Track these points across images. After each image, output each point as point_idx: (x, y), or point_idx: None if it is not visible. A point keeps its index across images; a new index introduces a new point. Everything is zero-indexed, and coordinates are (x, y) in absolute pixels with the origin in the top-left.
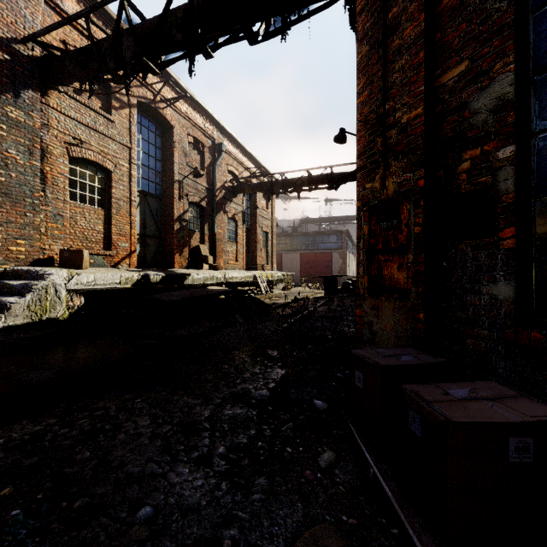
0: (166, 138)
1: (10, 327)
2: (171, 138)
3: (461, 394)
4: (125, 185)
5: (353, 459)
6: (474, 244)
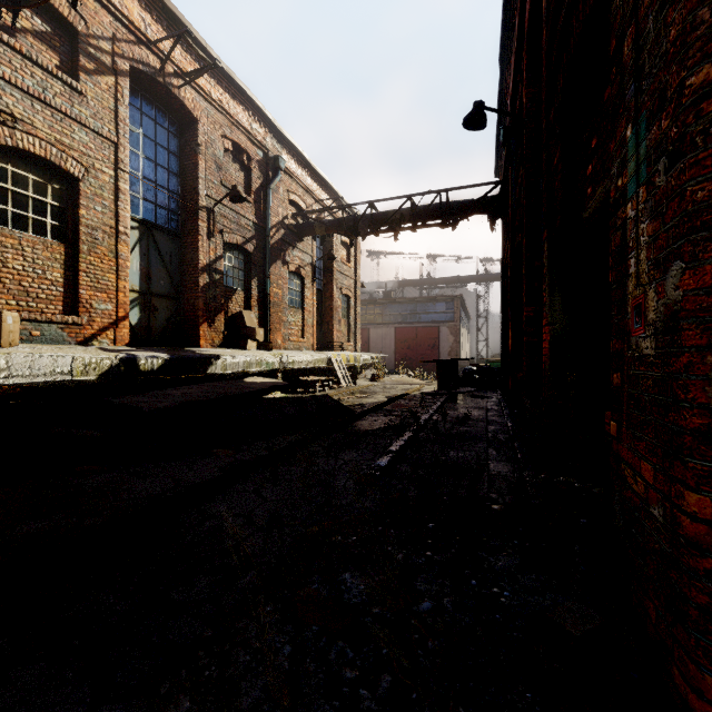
0: (186, 139)
1: None
2: (194, 139)
3: None
4: (106, 204)
5: None
6: None
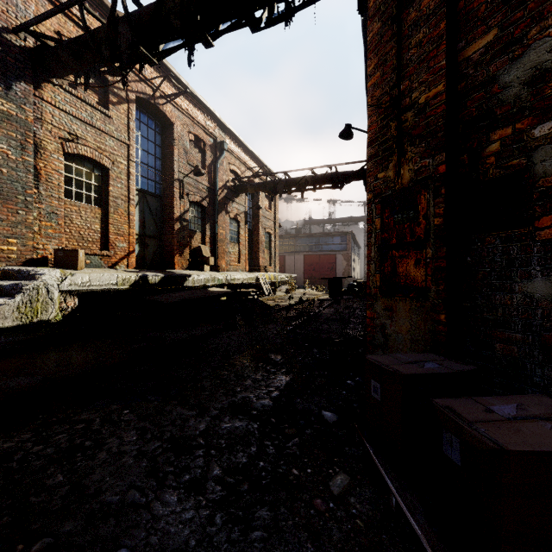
0: (166, 136)
1: None
2: (171, 136)
3: (508, 411)
4: (123, 182)
5: (370, 483)
6: (505, 236)
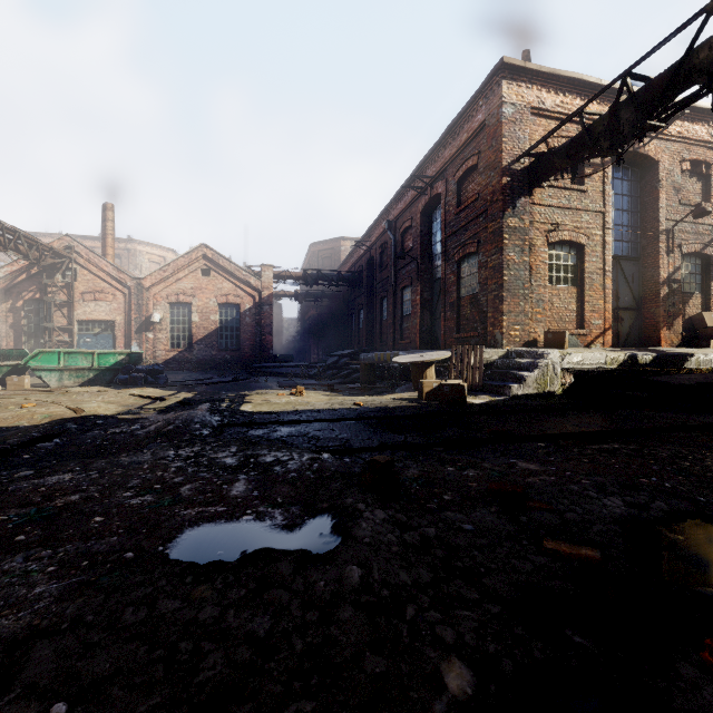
0: (645, 181)
1: (525, 395)
2: (654, 178)
3: None
4: (597, 255)
5: None
6: None
